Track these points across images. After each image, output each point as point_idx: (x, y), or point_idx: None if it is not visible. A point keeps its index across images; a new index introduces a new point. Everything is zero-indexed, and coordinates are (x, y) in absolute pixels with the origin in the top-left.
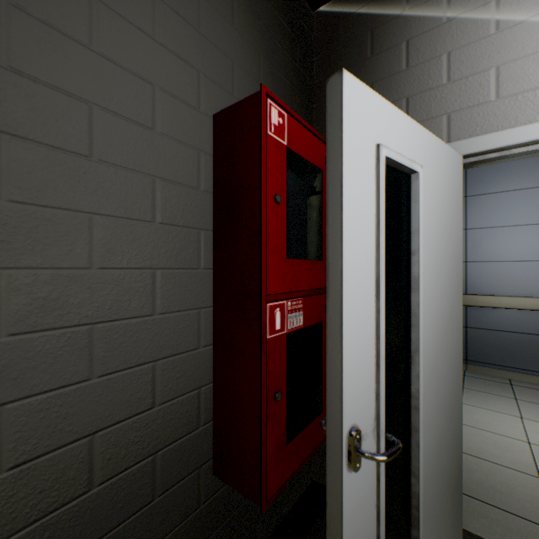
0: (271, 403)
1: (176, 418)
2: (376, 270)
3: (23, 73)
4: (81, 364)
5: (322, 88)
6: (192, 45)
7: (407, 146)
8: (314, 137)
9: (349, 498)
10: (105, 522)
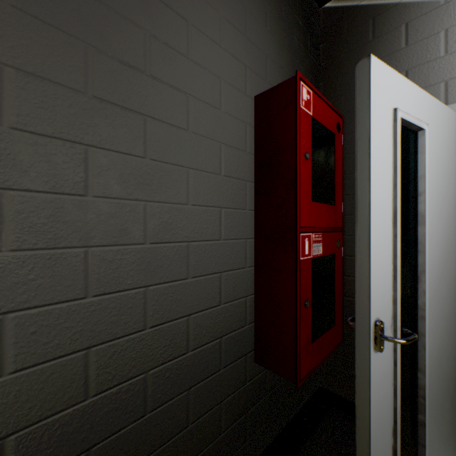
0: (302, 308)
1: (232, 315)
2: (393, 205)
3: (156, 78)
4: (183, 267)
5: (328, 69)
6: (241, 47)
7: (415, 109)
8: (329, 108)
9: (375, 372)
10: (195, 377)
